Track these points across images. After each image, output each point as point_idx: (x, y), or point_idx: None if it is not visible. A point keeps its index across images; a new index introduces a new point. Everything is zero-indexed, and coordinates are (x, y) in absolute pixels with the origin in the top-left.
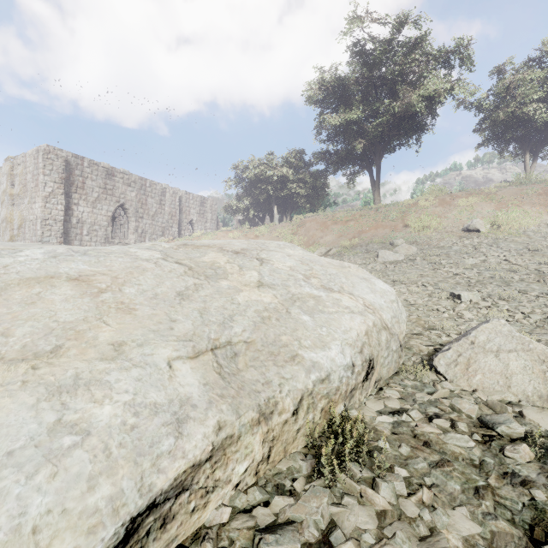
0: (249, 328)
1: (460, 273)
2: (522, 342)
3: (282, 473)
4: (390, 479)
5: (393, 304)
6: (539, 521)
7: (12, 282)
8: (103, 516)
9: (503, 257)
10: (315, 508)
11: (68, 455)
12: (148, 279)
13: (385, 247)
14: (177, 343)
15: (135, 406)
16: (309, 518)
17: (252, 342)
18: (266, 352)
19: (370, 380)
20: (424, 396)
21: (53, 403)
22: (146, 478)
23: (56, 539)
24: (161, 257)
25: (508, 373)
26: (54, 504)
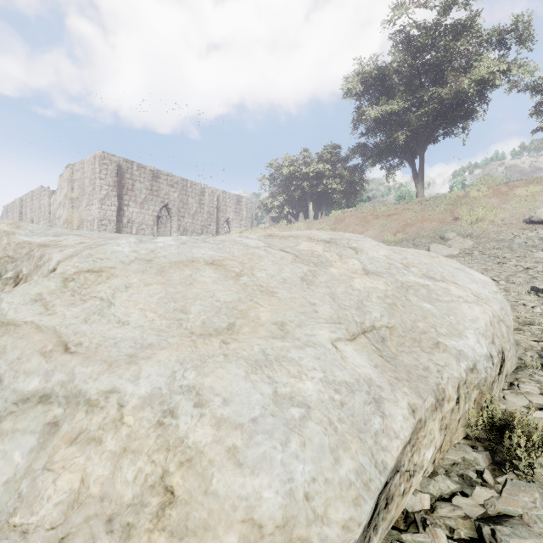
0: (385, 313)
1: (532, 267)
2: None
3: (458, 464)
4: None
5: (497, 295)
6: None
7: (165, 265)
8: (358, 489)
9: None
10: (530, 502)
11: (304, 425)
12: (269, 265)
13: (435, 241)
14: (329, 325)
15: (331, 383)
16: (529, 513)
17: (393, 328)
18: (409, 338)
19: (502, 373)
20: None
21: (260, 376)
22: (376, 455)
23: (329, 507)
24: (265, 245)
25: None
26: (316, 473)
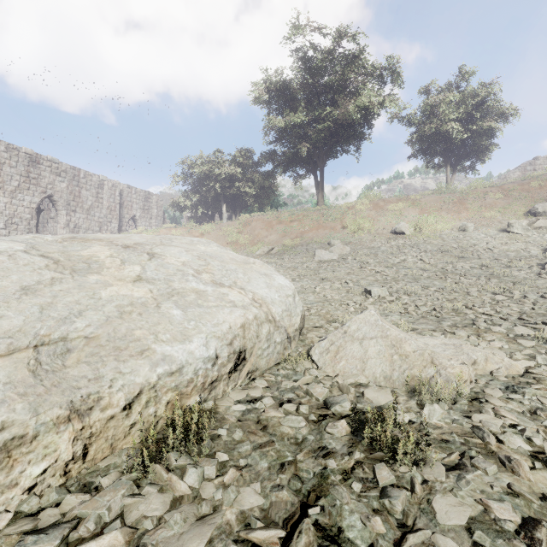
0: (97, 323)
1: (381, 271)
2: (382, 330)
3: (100, 471)
4: (205, 464)
5: (288, 298)
6: (319, 488)
7: None
8: None
9: (419, 257)
10: (106, 501)
11: None
12: None
13: (324, 246)
14: None
15: None
16: (94, 513)
17: (95, 338)
18: (111, 347)
19: (240, 371)
20: (289, 383)
21: None
22: None
23: None
24: (23, 249)
25: (365, 358)
26: None
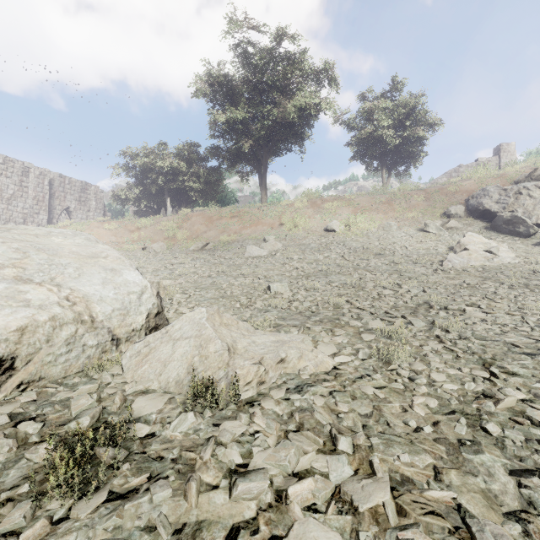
0: None
1: (299, 267)
2: (200, 329)
3: None
4: None
5: (130, 296)
6: None
7: None
8: None
9: (341, 253)
10: None
11: None
12: None
13: (258, 243)
14: None
15: None
16: None
17: None
18: None
19: (2, 383)
20: (65, 394)
21: None
22: None
23: None
24: None
25: (168, 361)
26: None
